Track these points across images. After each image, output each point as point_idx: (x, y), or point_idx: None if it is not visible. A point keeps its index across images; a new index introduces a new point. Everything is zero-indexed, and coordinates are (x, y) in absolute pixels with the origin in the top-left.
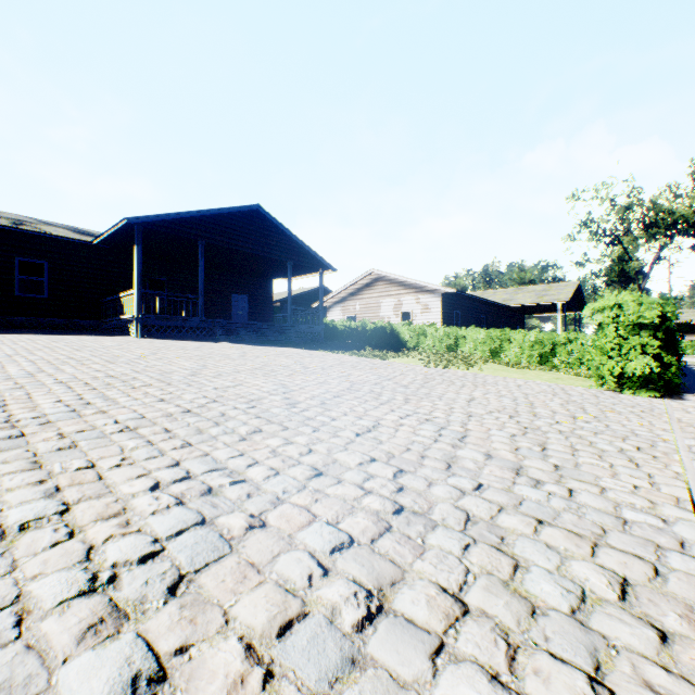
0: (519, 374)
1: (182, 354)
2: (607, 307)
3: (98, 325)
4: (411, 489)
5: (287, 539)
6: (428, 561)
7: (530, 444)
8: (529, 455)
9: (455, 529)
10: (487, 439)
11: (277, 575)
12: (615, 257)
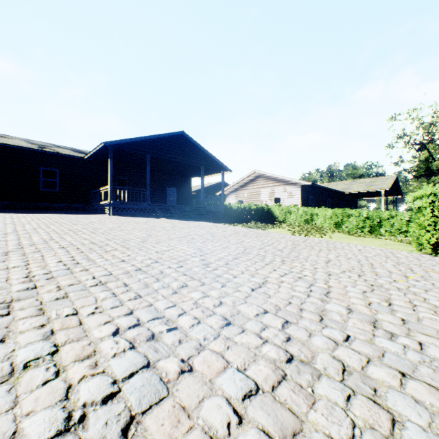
0: (358, 240)
1: (137, 227)
2: (424, 195)
3: (87, 207)
4: (296, 339)
5: (208, 384)
6: (320, 413)
7: (378, 300)
8: (380, 309)
9: (336, 379)
10: (345, 294)
11: (203, 420)
12: (422, 159)
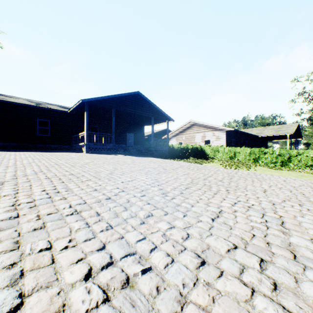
0: (278, 173)
1: (105, 161)
2: None
3: (70, 147)
4: (284, 286)
5: None
6: None
7: None
8: None
9: None
10: (300, 225)
11: None
12: None
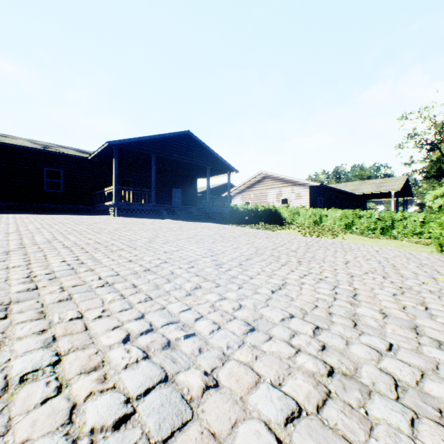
0: (372, 242)
1: (142, 227)
2: None
3: (91, 208)
4: (332, 347)
5: (240, 403)
6: (383, 442)
7: (412, 303)
8: (417, 314)
9: (391, 398)
10: (374, 297)
11: None
12: (434, 159)
